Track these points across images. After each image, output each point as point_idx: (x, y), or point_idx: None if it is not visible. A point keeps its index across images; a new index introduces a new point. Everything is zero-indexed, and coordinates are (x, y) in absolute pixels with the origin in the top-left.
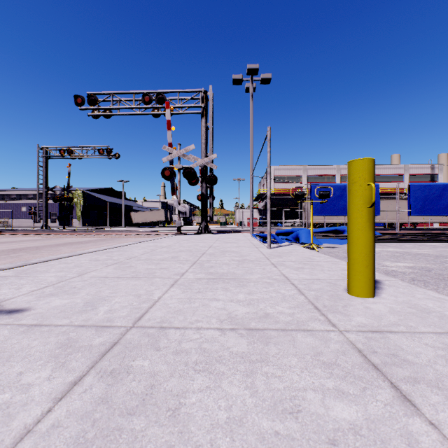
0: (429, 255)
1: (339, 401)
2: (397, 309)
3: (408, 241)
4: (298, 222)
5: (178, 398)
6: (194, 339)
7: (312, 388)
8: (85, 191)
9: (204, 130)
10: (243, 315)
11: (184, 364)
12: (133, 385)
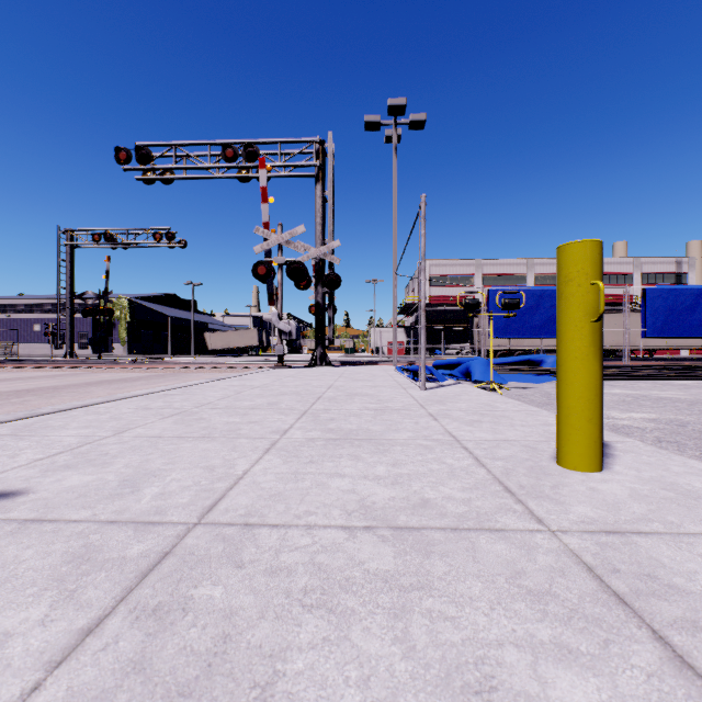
0: (679, 400)
1: (565, 668)
2: (644, 492)
3: (643, 377)
4: (468, 348)
5: (271, 662)
6: (302, 546)
7: (513, 642)
8: (132, 299)
9: (320, 203)
10: (385, 502)
11: (284, 593)
12: (192, 635)
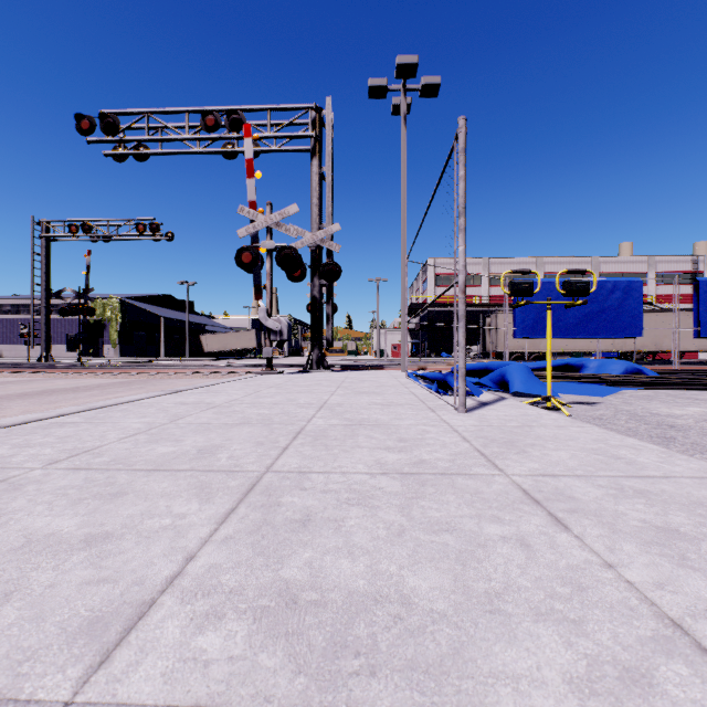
0: None
1: None
2: None
3: None
4: (475, 350)
5: None
6: None
7: None
8: (124, 299)
9: (317, 180)
10: None
11: None
12: None
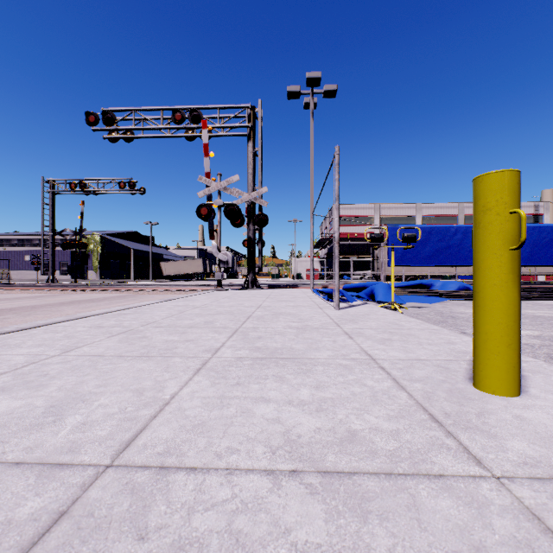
0: (552, 318)
1: None
2: None
3: None
4: (369, 274)
5: None
6: (219, 501)
7: None
8: (103, 235)
9: (252, 157)
10: (311, 435)
11: None
12: None
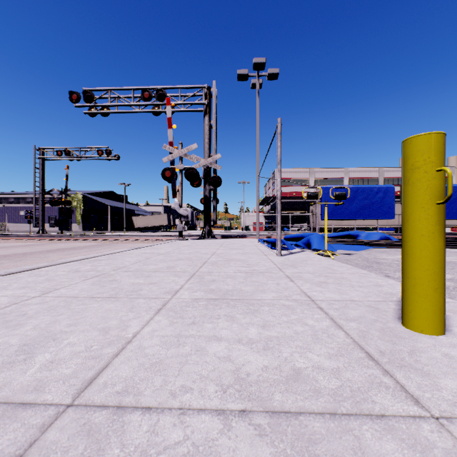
0: None
1: None
2: None
3: None
4: (305, 226)
5: None
6: (171, 444)
7: None
8: (85, 194)
9: (208, 129)
10: (259, 374)
11: None
12: None
